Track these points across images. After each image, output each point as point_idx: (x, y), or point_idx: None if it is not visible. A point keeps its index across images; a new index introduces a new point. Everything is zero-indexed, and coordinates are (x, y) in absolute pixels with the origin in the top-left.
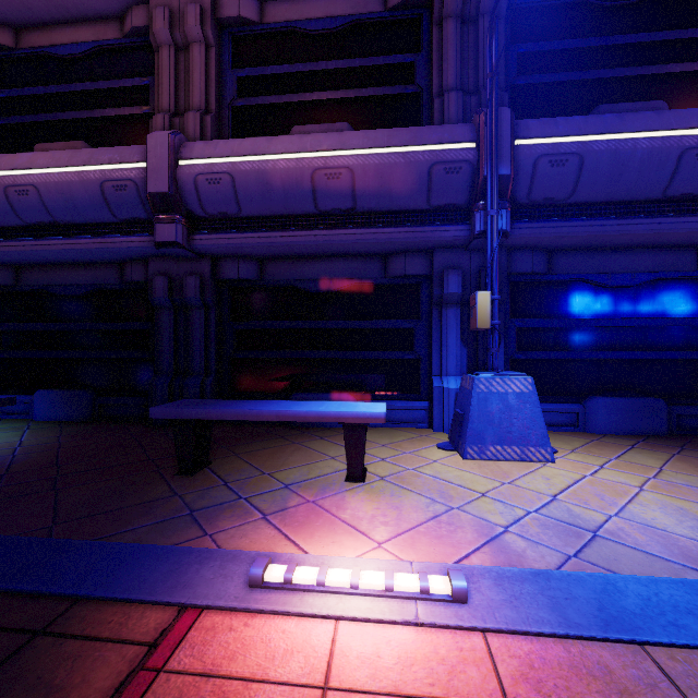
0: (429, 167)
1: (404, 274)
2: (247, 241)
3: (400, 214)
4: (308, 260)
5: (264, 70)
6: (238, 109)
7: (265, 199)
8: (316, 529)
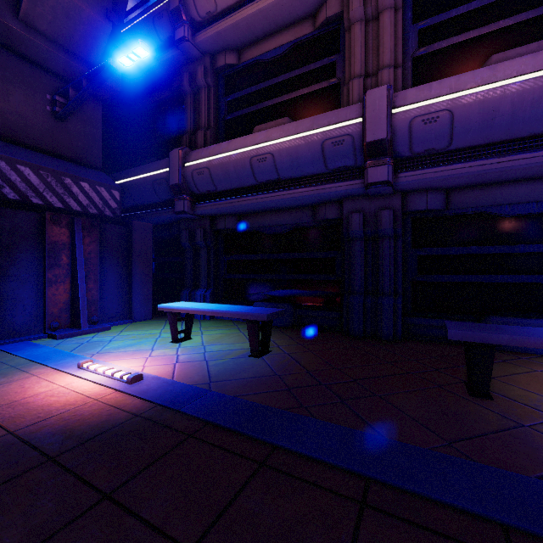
0: None
1: None
2: (455, 172)
3: None
4: (503, 185)
5: (448, 14)
6: (418, 59)
7: (485, 127)
8: None
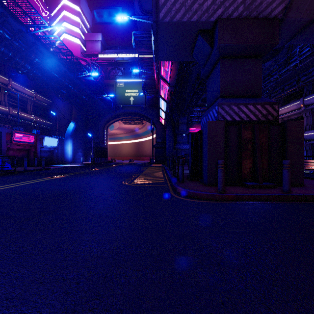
0: None
1: None
2: None
3: None
4: None
5: None
6: None
7: None
8: None
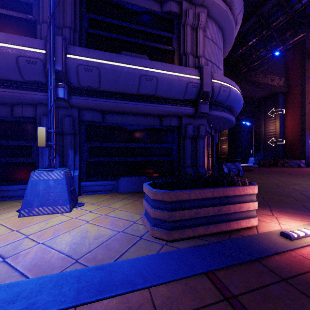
0: (16, 57)
1: (21, 116)
2: None
3: (8, 81)
4: None
5: None
6: None
7: None
8: None
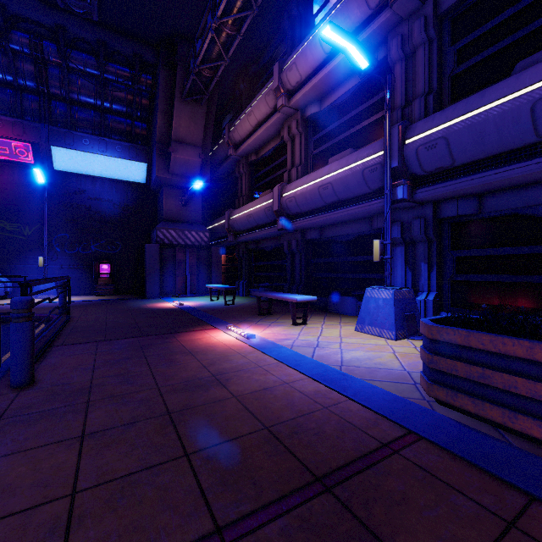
0: (362, 172)
1: (376, 228)
2: (304, 223)
3: (362, 197)
4: (337, 225)
5: (323, 132)
6: (315, 155)
7: (307, 204)
8: (256, 328)
